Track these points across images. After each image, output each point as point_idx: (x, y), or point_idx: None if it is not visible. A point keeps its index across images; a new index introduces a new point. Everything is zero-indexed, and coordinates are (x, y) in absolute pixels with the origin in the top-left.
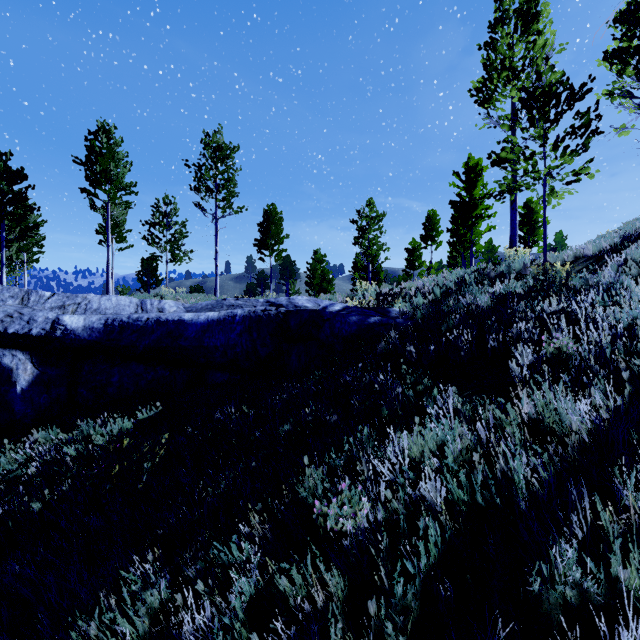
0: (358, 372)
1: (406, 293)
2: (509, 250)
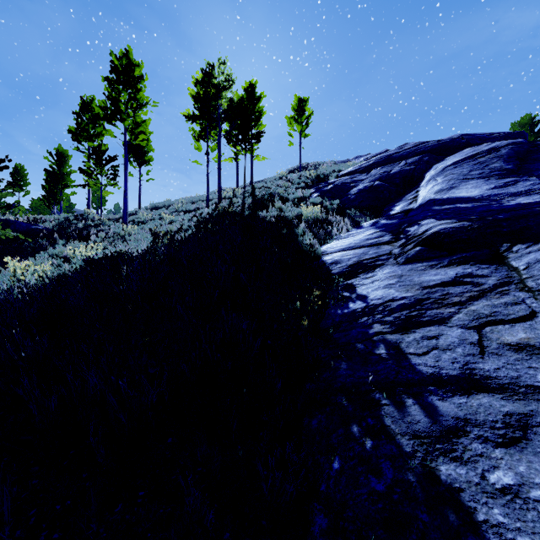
0: (40, 240)
1: (33, 221)
2: (88, 210)
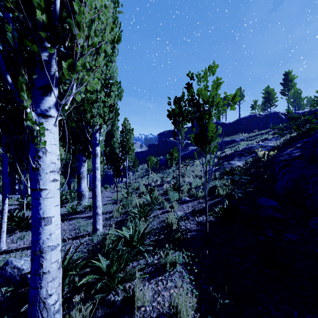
0: None
1: None
2: None
